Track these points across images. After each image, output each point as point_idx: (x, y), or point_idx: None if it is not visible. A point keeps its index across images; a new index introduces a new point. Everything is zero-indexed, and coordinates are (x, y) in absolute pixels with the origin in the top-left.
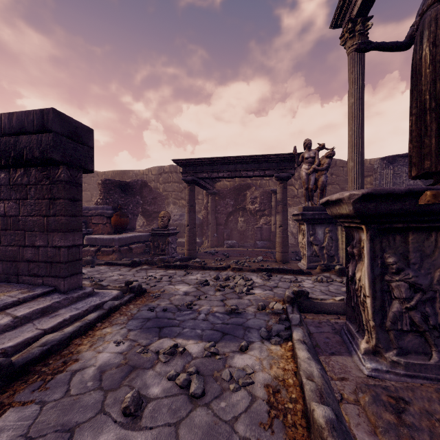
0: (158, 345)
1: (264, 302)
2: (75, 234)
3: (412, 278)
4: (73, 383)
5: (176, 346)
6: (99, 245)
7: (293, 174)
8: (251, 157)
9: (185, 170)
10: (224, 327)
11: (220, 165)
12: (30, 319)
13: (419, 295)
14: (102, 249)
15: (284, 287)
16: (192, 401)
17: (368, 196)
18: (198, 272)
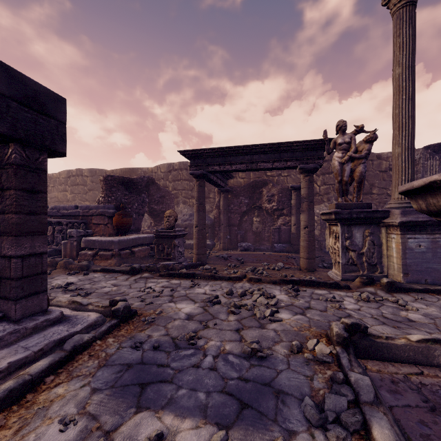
0: (131, 431)
1: (297, 336)
2: (36, 239)
3: None
4: None
5: (159, 438)
6: (97, 248)
7: (321, 165)
8: (271, 146)
9: (193, 162)
10: (242, 388)
11: (233, 156)
12: None
13: None
14: (100, 253)
15: (320, 309)
16: None
17: None
18: (207, 283)
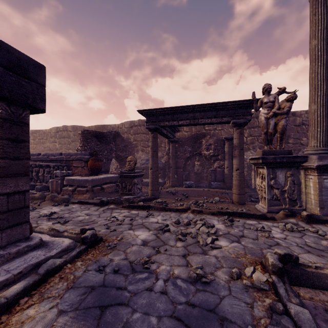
0: None
1: (235, 262)
2: (19, 179)
3: None
4: None
5: None
6: (76, 185)
7: (250, 120)
8: (209, 105)
9: (148, 119)
10: (189, 314)
11: (180, 114)
12: None
13: None
14: (78, 189)
15: (252, 237)
16: None
17: None
18: (159, 214)
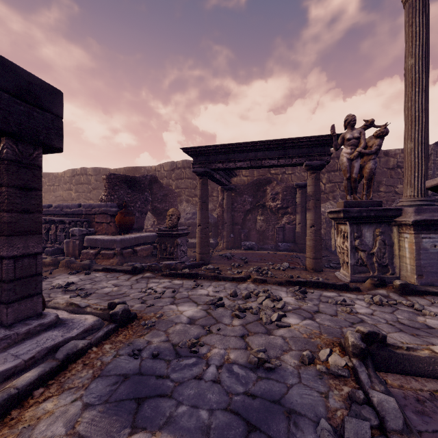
0: None
1: (307, 344)
2: (29, 239)
3: None
4: None
5: None
6: (100, 247)
7: (328, 161)
8: (276, 142)
9: (196, 160)
10: (248, 406)
11: (237, 153)
12: None
13: None
14: (103, 252)
15: (330, 313)
16: None
17: None
18: (210, 284)
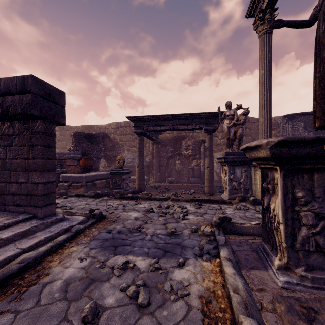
0: (113, 261)
1: (196, 225)
2: (50, 173)
3: (317, 208)
4: (43, 294)
5: (127, 262)
6: (71, 181)
7: (217, 127)
8: (186, 115)
9: (136, 124)
10: (165, 246)
11: (162, 121)
12: (12, 240)
13: (323, 222)
14: (73, 184)
15: (212, 214)
16: (139, 310)
17: (283, 142)
18: (145, 202)
